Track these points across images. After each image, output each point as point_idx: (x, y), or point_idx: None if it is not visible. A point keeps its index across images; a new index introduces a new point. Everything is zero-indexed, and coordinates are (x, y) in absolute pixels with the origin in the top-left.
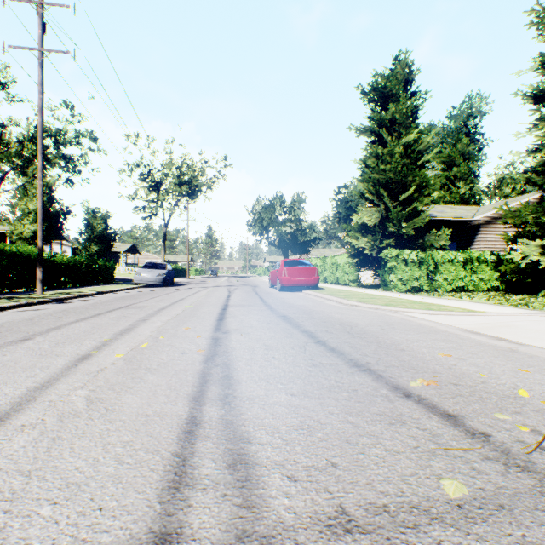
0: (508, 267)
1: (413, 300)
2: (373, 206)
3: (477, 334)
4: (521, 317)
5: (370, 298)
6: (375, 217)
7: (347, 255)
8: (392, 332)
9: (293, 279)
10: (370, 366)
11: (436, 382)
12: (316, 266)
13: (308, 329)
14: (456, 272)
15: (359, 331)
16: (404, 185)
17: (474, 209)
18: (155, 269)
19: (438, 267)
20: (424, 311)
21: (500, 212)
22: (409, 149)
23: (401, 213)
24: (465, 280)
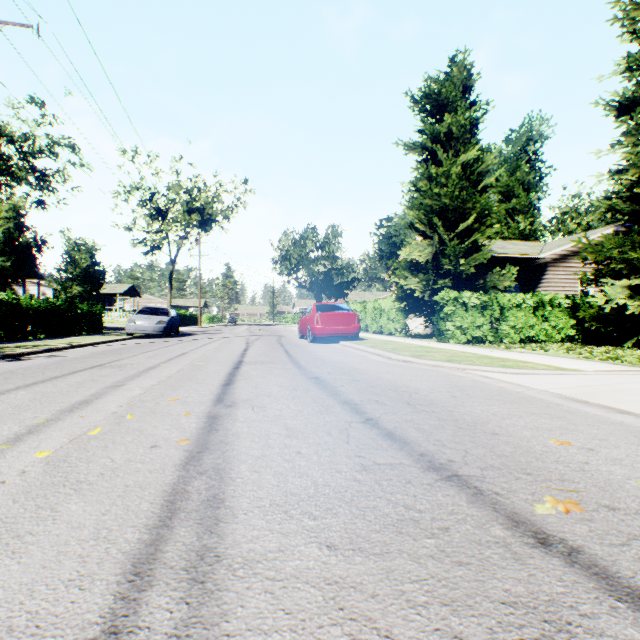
0: (588, 313)
1: (479, 353)
2: (424, 239)
3: (585, 403)
4: (626, 376)
5: (426, 351)
6: (428, 252)
7: (392, 298)
8: (469, 402)
9: (328, 328)
10: (456, 469)
11: (577, 504)
12: (355, 311)
13: (351, 399)
14: (525, 318)
15: (423, 401)
16: (463, 213)
17: (539, 245)
18: (154, 315)
19: (504, 313)
20: (500, 369)
21: (570, 249)
22: (467, 170)
23: (459, 247)
24: (535, 329)
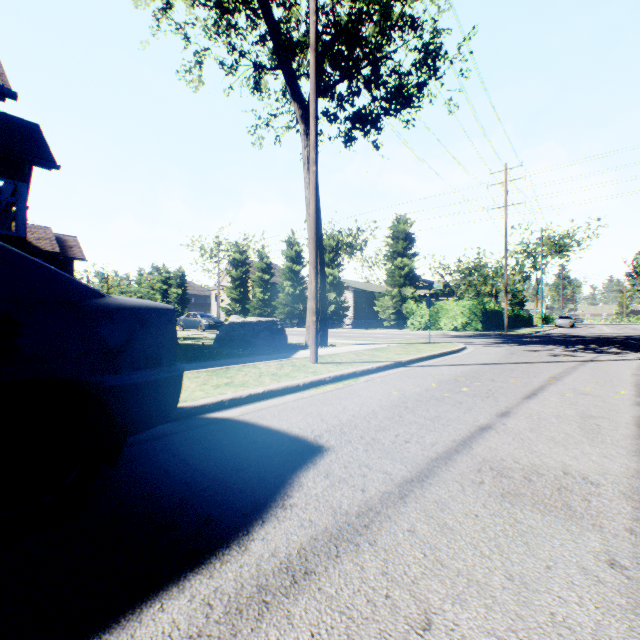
0: None
1: None
2: None
3: None
4: None
5: None
6: None
7: None
8: None
9: None
10: None
11: None
12: None
13: None
14: None
15: None
16: None
17: None
18: (565, 319)
19: None
20: None
21: None
22: None
23: None
24: None
